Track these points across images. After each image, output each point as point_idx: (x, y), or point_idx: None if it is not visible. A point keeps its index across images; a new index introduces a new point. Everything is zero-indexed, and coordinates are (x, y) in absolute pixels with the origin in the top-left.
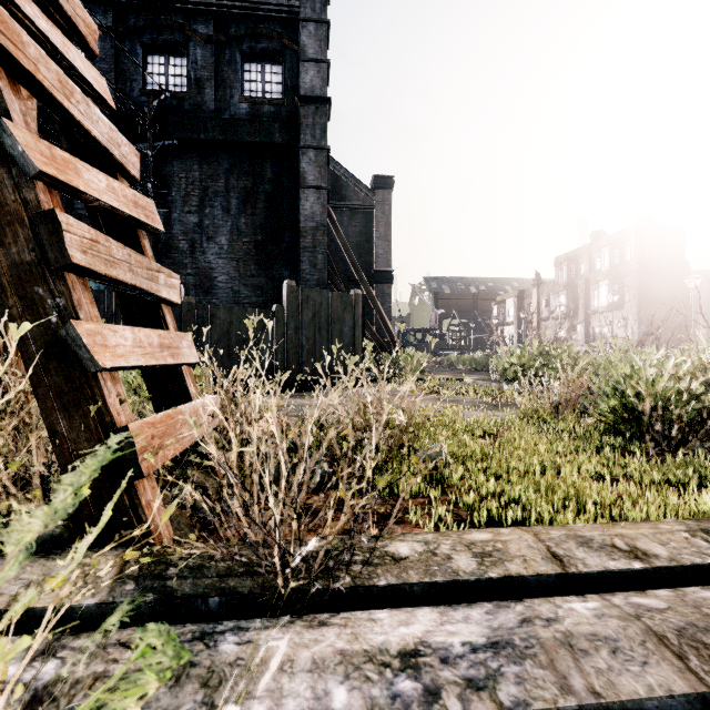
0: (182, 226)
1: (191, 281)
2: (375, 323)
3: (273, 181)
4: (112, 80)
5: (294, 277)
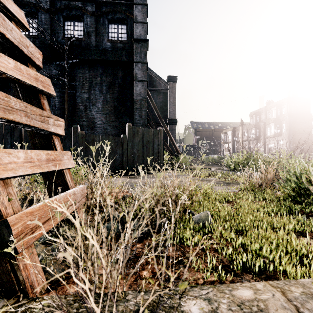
0: (81, 99)
1: (85, 124)
2: (168, 142)
3: (122, 78)
4: (49, 33)
5: (132, 122)
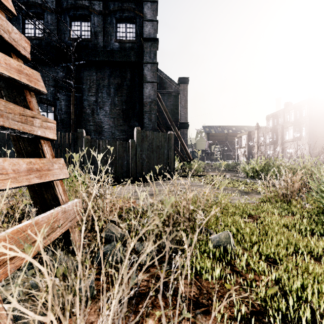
0: (88, 102)
1: (92, 128)
2: (180, 147)
3: (131, 79)
4: (55, 34)
5: (141, 126)
